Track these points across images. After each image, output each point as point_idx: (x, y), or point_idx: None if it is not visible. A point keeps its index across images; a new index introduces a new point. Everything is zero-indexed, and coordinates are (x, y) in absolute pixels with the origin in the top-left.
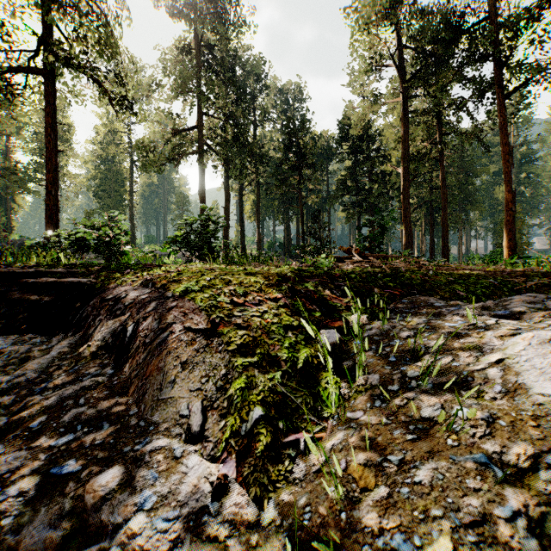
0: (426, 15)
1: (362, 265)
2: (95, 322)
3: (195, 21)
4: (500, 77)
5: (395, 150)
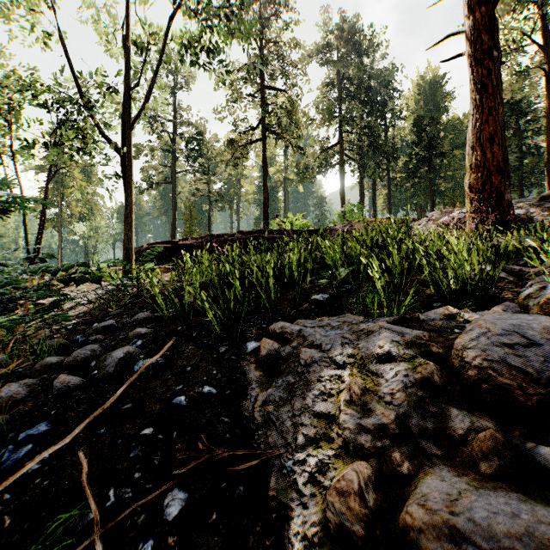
0: None
1: None
2: (331, 234)
3: (337, 67)
4: None
5: None
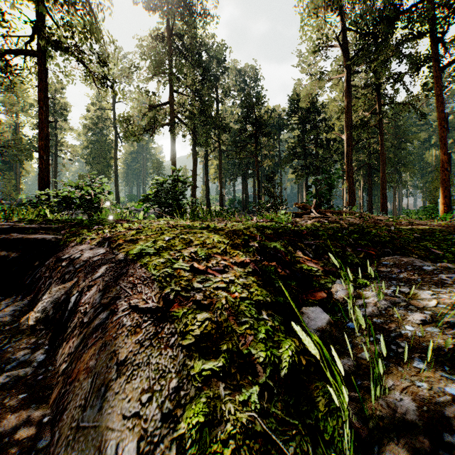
0: (367, 0)
1: (318, 220)
2: (44, 285)
3: (167, 13)
4: (436, 52)
5: (337, 120)
